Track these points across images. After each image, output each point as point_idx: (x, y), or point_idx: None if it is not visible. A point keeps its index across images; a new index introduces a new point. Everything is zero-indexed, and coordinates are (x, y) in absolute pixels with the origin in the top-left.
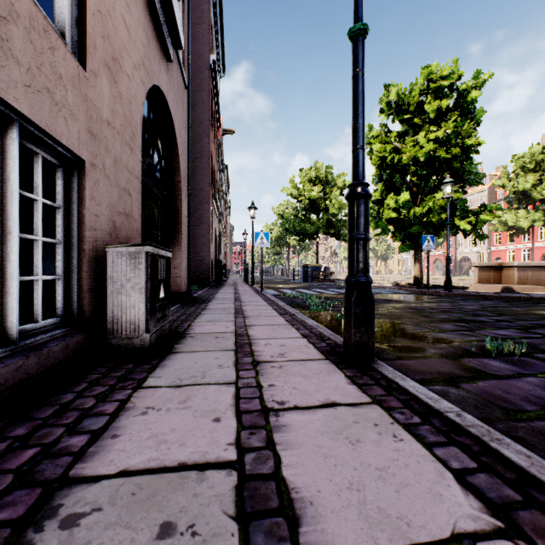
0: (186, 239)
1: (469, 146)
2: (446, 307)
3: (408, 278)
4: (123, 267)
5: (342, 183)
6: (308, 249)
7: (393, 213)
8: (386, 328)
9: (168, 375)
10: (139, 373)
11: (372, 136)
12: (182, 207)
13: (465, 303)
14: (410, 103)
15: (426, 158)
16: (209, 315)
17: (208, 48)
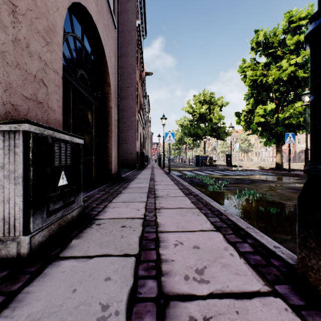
0: (115, 136)
1: None
2: None
3: (263, 163)
4: None
5: (221, 103)
6: (198, 145)
7: (262, 118)
8: (288, 212)
9: None
10: None
11: (245, 67)
12: (112, 112)
13: None
14: (274, 41)
15: (288, 78)
16: (127, 194)
17: (135, 17)
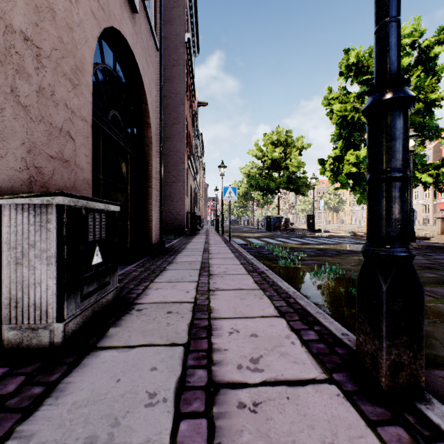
0: (157, 193)
1: (432, 100)
2: (423, 262)
3: (358, 227)
4: (24, 227)
5: (301, 145)
6: (270, 202)
7: (353, 168)
8: None
9: (48, 428)
10: (5, 417)
11: (332, 98)
12: (153, 162)
13: (439, 256)
14: (370, 64)
15: None
16: (173, 272)
17: (183, 28)
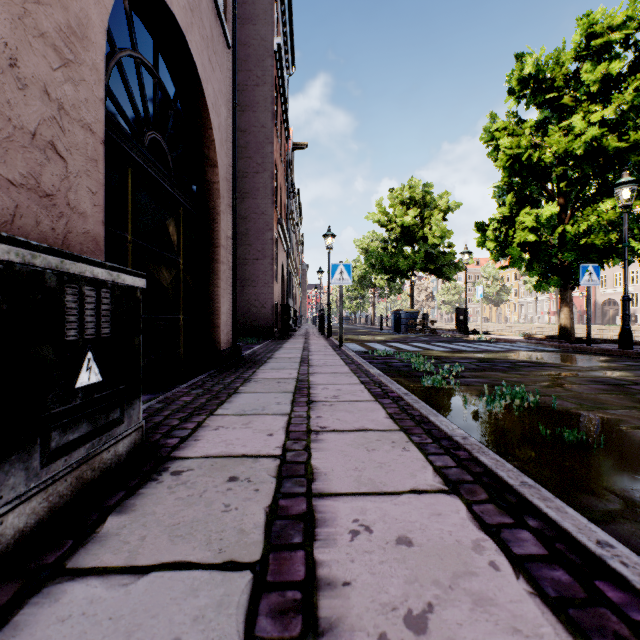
0: (229, 272)
1: None
2: None
3: (529, 327)
4: None
5: (445, 205)
6: (399, 290)
7: (531, 234)
8: (603, 438)
9: None
10: None
11: (496, 130)
12: (222, 222)
13: None
14: (556, 76)
15: (585, 151)
16: (249, 396)
17: (271, 29)
